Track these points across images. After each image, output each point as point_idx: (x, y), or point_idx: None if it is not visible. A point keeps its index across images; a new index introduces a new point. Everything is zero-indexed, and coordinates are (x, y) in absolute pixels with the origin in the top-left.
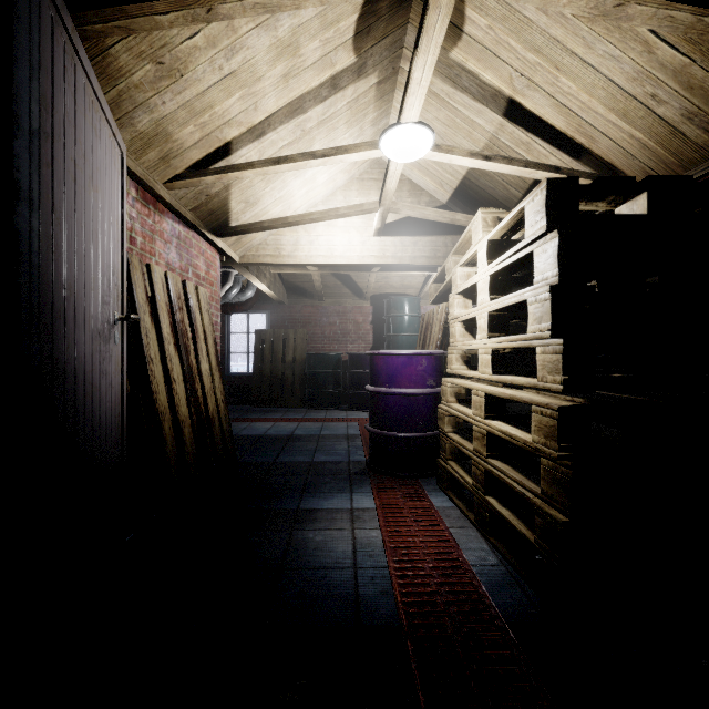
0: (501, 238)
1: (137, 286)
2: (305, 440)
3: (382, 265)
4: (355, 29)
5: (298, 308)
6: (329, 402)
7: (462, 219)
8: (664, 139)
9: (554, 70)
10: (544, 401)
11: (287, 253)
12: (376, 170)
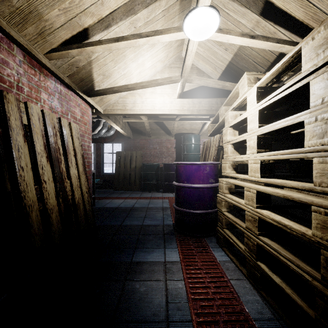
0: (266, 85)
1: (11, 115)
2: (139, 210)
3: (182, 114)
4: None
5: (138, 140)
6: (153, 188)
7: (229, 85)
8: None
9: None
10: None
11: (129, 108)
12: (178, 62)
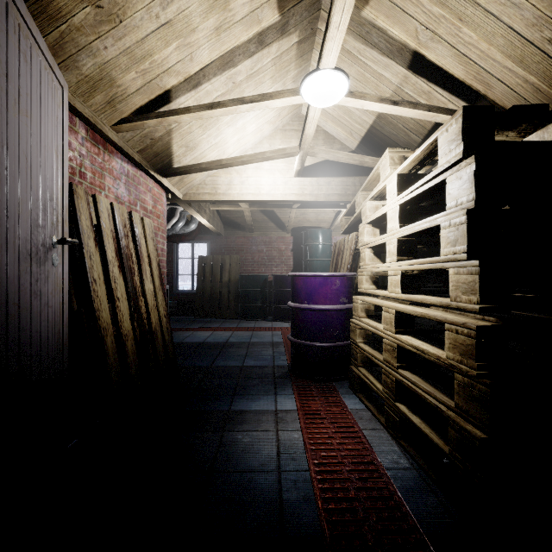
0: (409, 172)
1: (82, 214)
2: (237, 346)
3: (301, 201)
4: None
5: (233, 238)
6: (258, 314)
7: (369, 161)
8: None
9: (457, 21)
10: (460, 320)
11: (222, 191)
12: (296, 122)
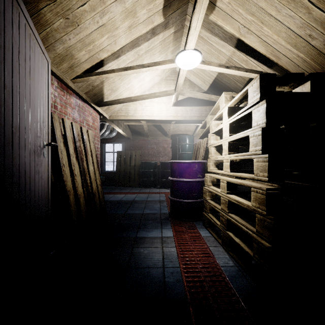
0: (234, 106)
1: (57, 129)
2: (139, 202)
3: (176, 120)
4: (163, 4)
5: (137, 141)
6: (151, 184)
7: (214, 98)
8: (314, 57)
9: (260, 23)
10: (258, 186)
11: (131, 114)
12: (173, 75)
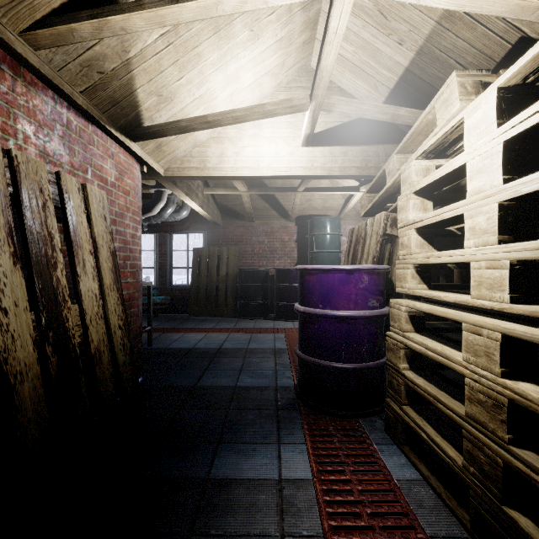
0: (521, 82)
1: None
2: (232, 355)
3: (310, 177)
4: None
5: (231, 228)
6: (258, 312)
7: (406, 114)
8: None
9: None
10: None
11: (212, 165)
12: (304, 77)
